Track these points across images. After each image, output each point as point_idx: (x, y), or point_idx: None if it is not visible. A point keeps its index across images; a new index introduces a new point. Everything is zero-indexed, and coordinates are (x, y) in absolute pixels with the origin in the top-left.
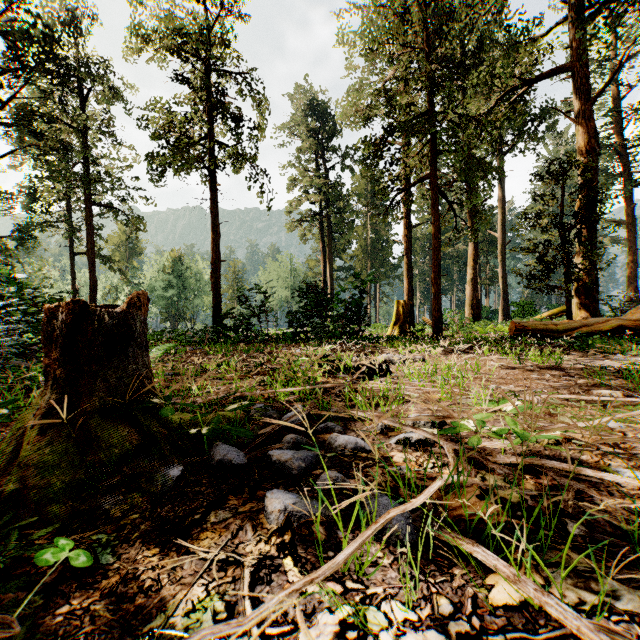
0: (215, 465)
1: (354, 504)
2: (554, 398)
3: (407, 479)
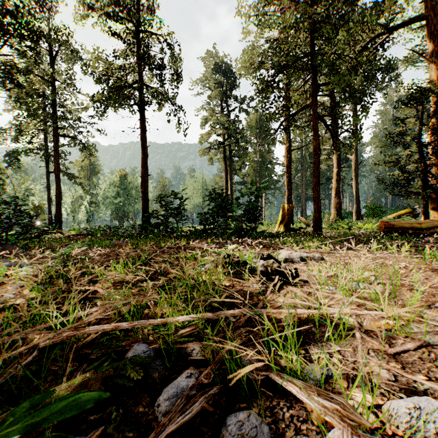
0: None
1: None
2: None
3: None
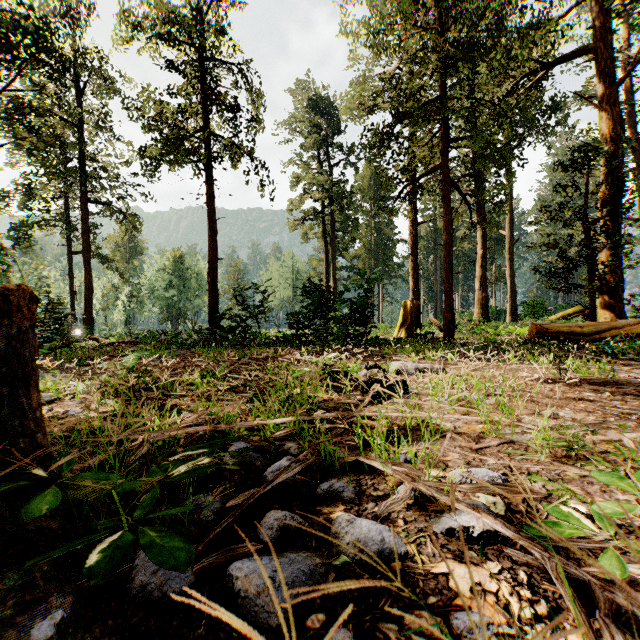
0: (133, 594)
1: None
2: None
3: None
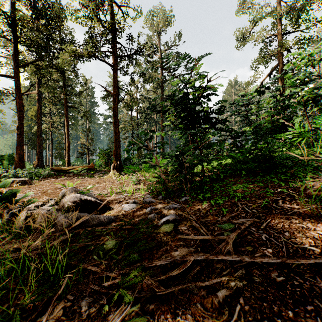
0: None
1: None
2: None
3: None
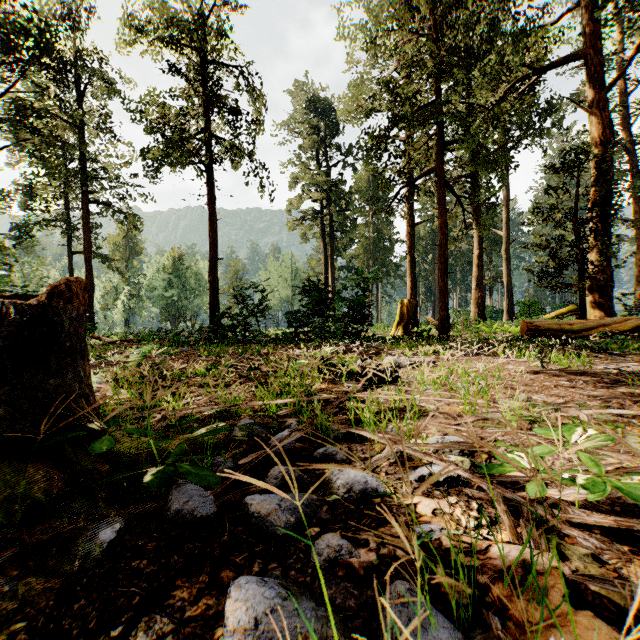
0: (170, 518)
1: (367, 602)
2: (603, 413)
3: (444, 550)
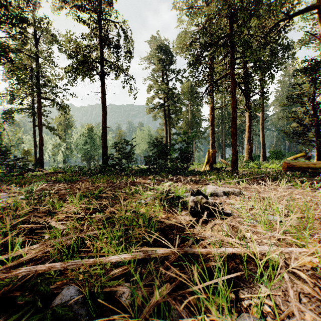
0: None
1: None
2: None
3: None
